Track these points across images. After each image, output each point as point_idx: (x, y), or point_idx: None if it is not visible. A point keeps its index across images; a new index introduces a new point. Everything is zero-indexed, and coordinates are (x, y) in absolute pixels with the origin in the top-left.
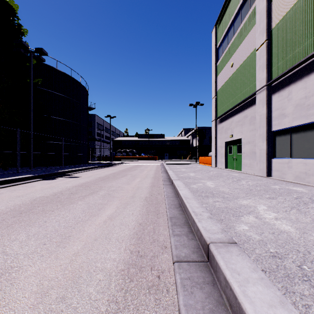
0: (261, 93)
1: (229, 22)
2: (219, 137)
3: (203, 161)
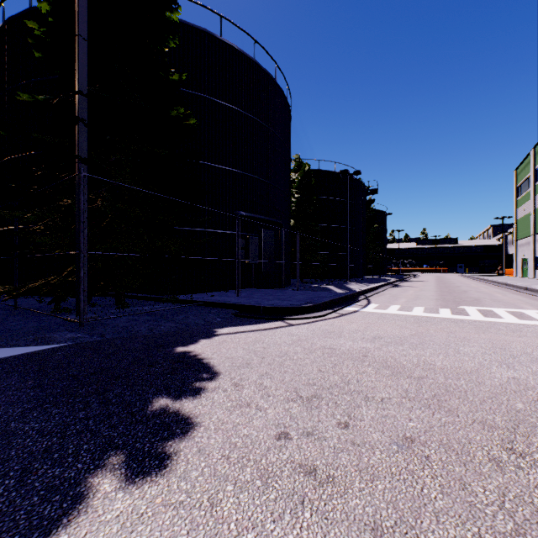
0: (531, 238)
1: (523, 179)
2: (518, 254)
3: (508, 273)
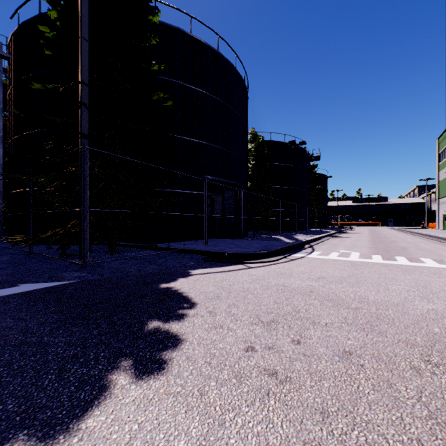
0: None
1: (444, 147)
2: (439, 211)
3: (431, 226)
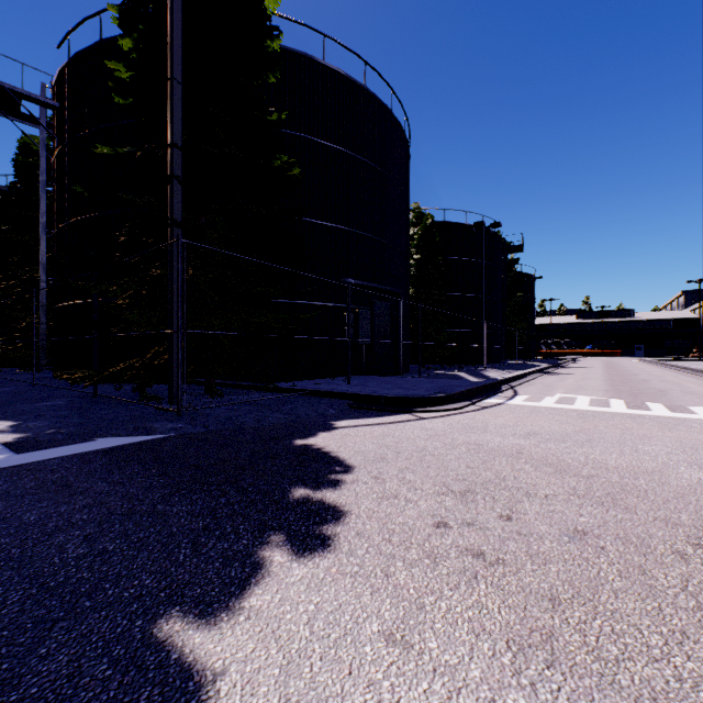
0: None
1: None
2: None
3: None
